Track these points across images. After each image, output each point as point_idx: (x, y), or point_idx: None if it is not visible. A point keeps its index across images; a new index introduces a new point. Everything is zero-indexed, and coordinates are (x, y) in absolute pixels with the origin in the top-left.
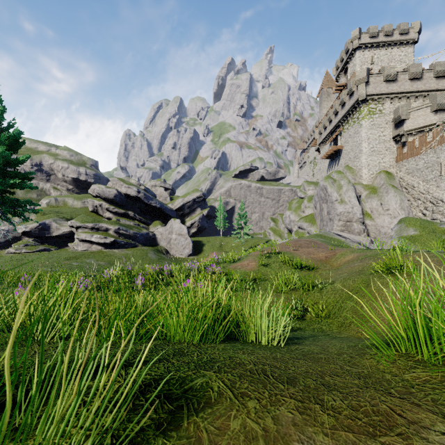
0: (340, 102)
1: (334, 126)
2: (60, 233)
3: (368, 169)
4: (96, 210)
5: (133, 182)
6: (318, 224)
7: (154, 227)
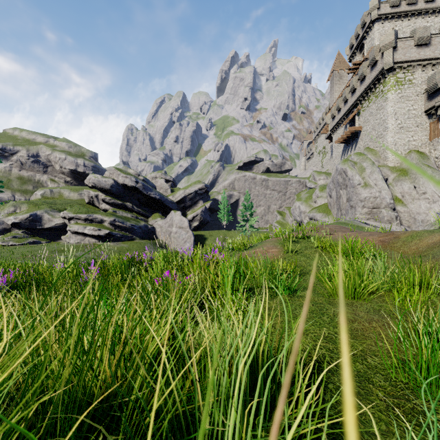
0: (359, 76)
1: (351, 106)
2: (53, 225)
3: (395, 148)
4: (92, 201)
5: (132, 172)
6: (335, 213)
7: (153, 219)
